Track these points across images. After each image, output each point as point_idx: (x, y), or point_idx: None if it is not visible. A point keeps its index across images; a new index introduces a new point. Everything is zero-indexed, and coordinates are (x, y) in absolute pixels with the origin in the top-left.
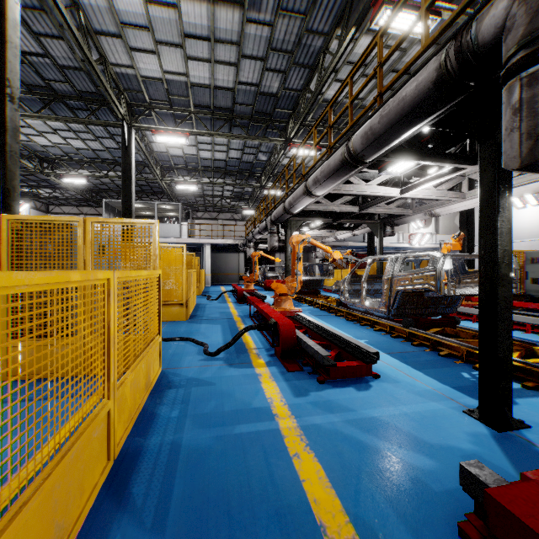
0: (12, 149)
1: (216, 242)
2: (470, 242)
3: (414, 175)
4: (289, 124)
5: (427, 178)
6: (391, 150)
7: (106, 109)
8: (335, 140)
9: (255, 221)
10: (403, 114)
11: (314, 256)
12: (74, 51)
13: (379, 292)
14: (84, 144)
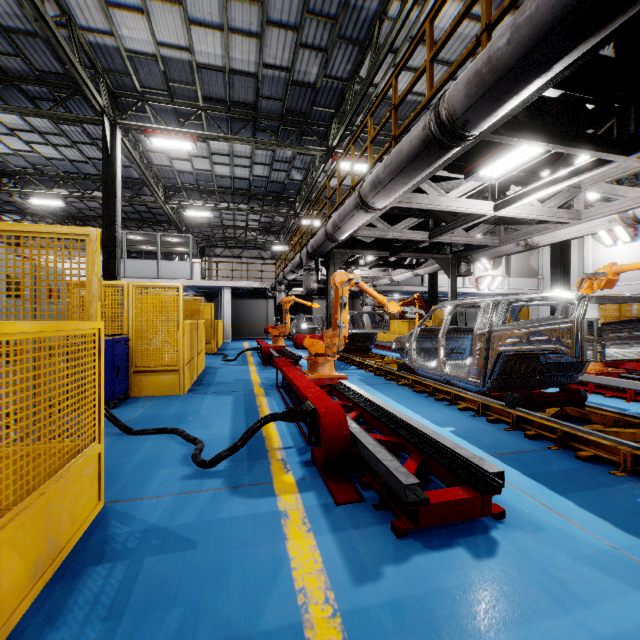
0: None
1: (237, 286)
2: (565, 285)
3: (517, 182)
4: (331, 128)
5: (539, 185)
6: (510, 116)
7: (81, 100)
8: (404, 124)
9: (287, 258)
10: (574, 3)
11: (363, 303)
12: (23, 5)
13: (457, 351)
14: (57, 152)
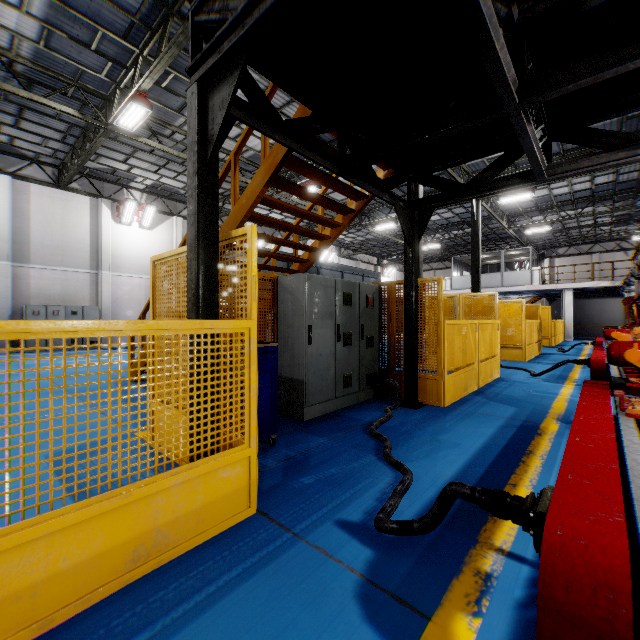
0: (420, 258)
1: (580, 287)
2: None
3: None
4: None
5: None
6: None
7: None
8: None
9: None
10: None
11: None
12: None
13: None
14: (439, 217)
